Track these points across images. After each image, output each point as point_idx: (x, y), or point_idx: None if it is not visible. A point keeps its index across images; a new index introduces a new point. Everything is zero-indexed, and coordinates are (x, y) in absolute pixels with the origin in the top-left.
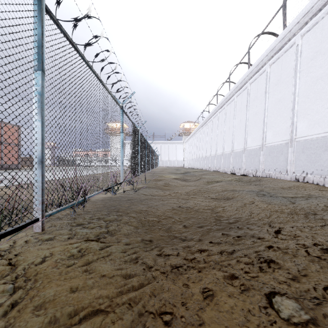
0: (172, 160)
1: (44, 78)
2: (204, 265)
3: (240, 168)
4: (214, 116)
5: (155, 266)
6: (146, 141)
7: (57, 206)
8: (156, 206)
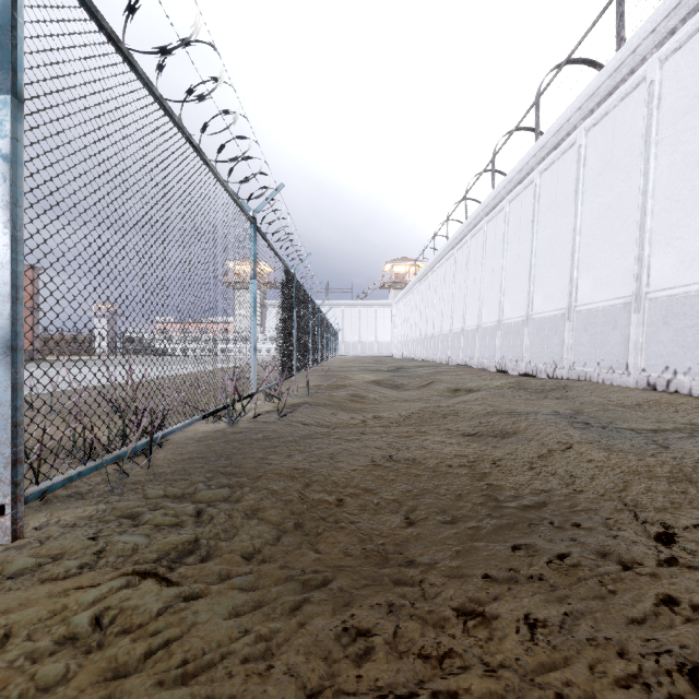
0: (368, 341)
1: (22, 117)
2: (486, 688)
3: (517, 359)
4: (459, 246)
5: (325, 692)
6: (312, 300)
7: (69, 465)
8: (331, 458)
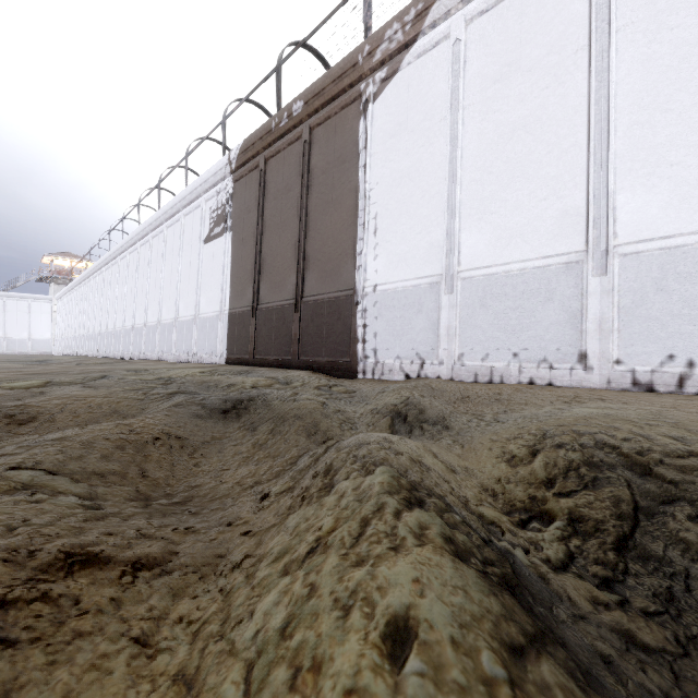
0: (19, 337)
1: None
2: None
3: (129, 351)
4: (106, 268)
5: None
6: None
7: None
8: None
